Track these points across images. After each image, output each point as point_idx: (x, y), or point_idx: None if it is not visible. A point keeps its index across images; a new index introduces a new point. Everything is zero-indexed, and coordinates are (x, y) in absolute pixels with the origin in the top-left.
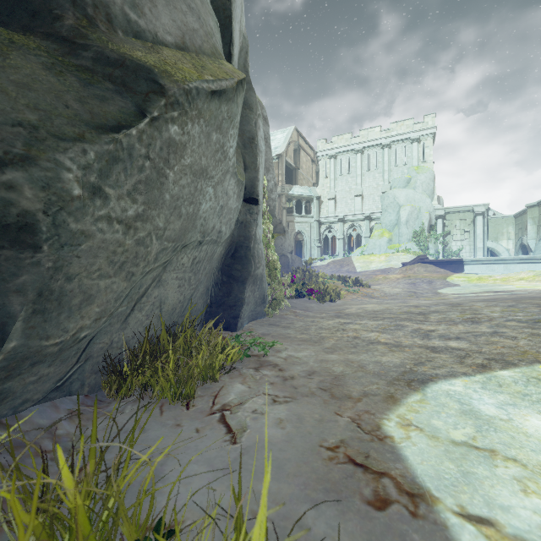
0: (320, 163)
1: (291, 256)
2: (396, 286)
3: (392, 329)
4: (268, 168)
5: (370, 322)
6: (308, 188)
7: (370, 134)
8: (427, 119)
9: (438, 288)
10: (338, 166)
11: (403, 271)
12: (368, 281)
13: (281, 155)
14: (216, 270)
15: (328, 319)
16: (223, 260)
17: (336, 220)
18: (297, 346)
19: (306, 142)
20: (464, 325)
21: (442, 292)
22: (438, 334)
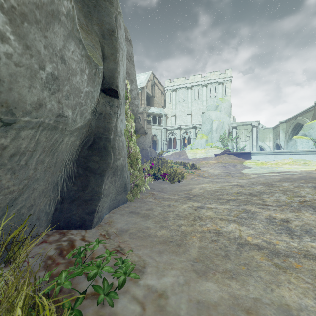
0: (167, 94)
1: (149, 149)
2: (214, 168)
3: (246, 217)
4: (132, 80)
5: (219, 206)
6: (160, 109)
7: (196, 78)
8: (227, 72)
9: (241, 170)
10: (177, 96)
11: (217, 159)
12: (197, 165)
13: (143, 87)
14: (70, 163)
15: (181, 202)
16: (79, 152)
17: (176, 128)
18: (158, 257)
19: (158, 81)
20: (308, 211)
21: (245, 172)
22: (298, 227)
